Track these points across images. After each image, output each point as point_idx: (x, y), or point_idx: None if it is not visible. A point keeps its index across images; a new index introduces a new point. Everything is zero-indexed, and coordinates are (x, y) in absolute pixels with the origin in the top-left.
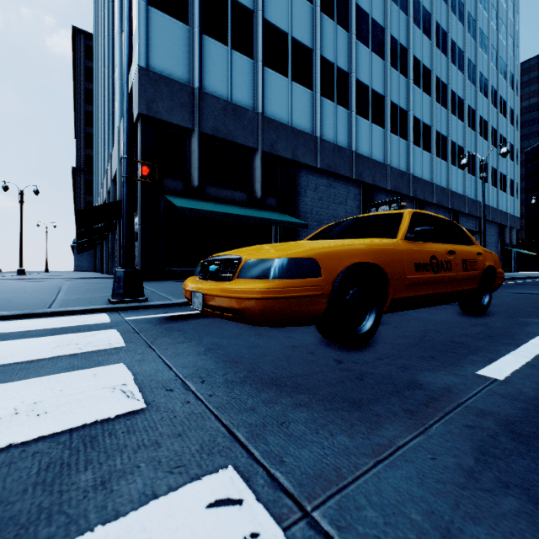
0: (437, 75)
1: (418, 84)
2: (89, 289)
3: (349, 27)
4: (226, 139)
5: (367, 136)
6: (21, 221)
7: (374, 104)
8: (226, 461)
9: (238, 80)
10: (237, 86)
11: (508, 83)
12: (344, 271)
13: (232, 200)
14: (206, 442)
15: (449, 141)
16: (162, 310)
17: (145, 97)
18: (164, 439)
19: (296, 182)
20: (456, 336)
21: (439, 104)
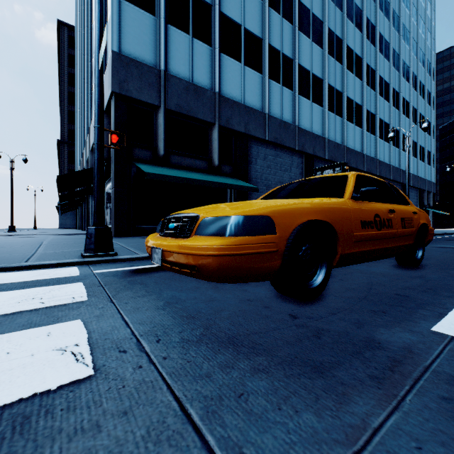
0: (367, 62)
1: (351, 70)
2: (67, 244)
3: (293, 20)
4: (187, 114)
5: (308, 114)
6: (12, 185)
7: (314, 86)
8: (175, 453)
9: (198, 64)
10: (198, 69)
11: (426, 70)
12: (298, 228)
13: (193, 167)
14: (154, 424)
15: (377, 119)
16: (129, 263)
17: (117, 77)
18: (107, 419)
19: (248, 152)
20: (400, 289)
21: (368, 87)
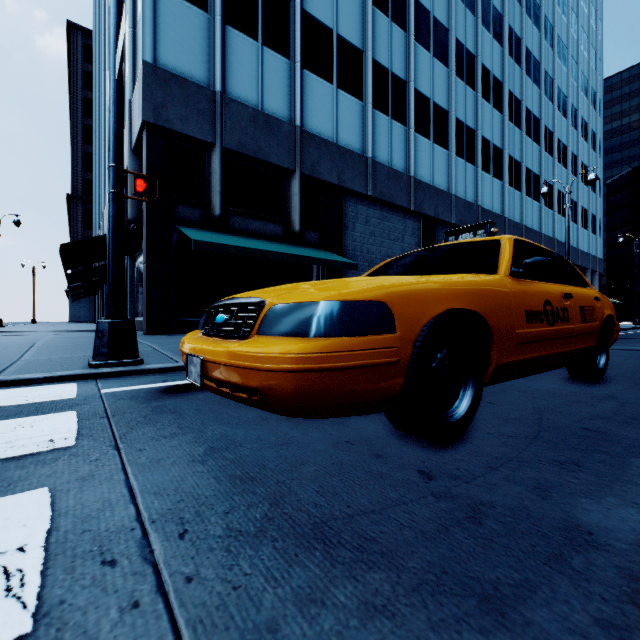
0: (509, 88)
1: (487, 99)
2: (71, 346)
3: (406, 26)
4: (255, 157)
5: (428, 159)
6: None
7: (436, 120)
8: None
9: (271, 84)
10: (270, 92)
11: (589, 102)
12: (430, 323)
13: (263, 233)
14: None
15: (523, 168)
16: (161, 376)
17: (151, 100)
18: None
19: (342, 212)
20: (587, 419)
21: (511, 124)
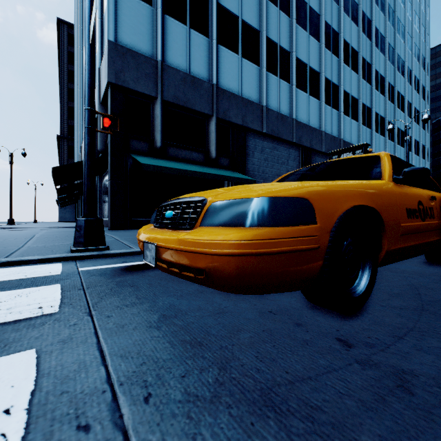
0: (363, 56)
1: (347, 63)
2: (59, 237)
3: (290, 13)
4: (185, 106)
5: (305, 107)
6: (11, 178)
7: (311, 79)
8: None
9: (196, 55)
10: (195, 60)
11: (420, 65)
12: (340, 217)
13: (190, 159)
14: None
15: (373, 112)
16: (121, 259)
17: (113, 67)
18: None
19: (245, 144)
20: None
21: (364, 81)
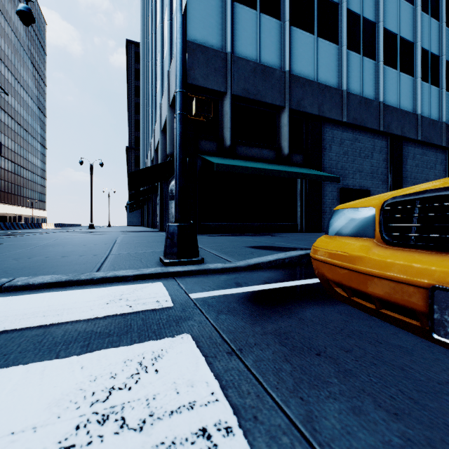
0: None
1: None
2: (139, 243)
3: None
4: (255, 99)
5: (395, 86)
6: (91, 187)
7: (402, 51)
8: None
9: (266, 42)
10: (265, 47)
11: None
12: None
13: (260, 157)
14: None
15: None
16: (228, 278)
17: None
18: None
19: (321, 137)
20: None
21: None
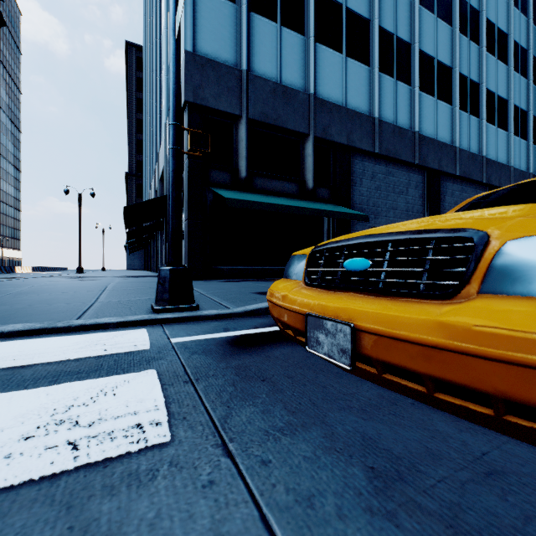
0: (515, 39)
1: (492, 51)
2: (133, 289)
3: None
4: (275, 125)
5: (432, 115)
6: (80, 222)
7: (440, 77)
8: None
9: (288, 59)
10: (287, 66)
11: None
12: None
13: (281, 191)
14: None
15: (530, 117)
16: (219, 324)
17: (191, 83)
18: None
19: (350, 170)
20: None
21: (517, 74)
